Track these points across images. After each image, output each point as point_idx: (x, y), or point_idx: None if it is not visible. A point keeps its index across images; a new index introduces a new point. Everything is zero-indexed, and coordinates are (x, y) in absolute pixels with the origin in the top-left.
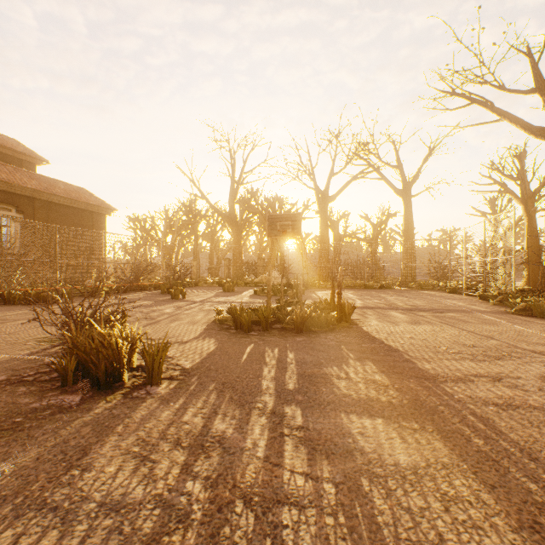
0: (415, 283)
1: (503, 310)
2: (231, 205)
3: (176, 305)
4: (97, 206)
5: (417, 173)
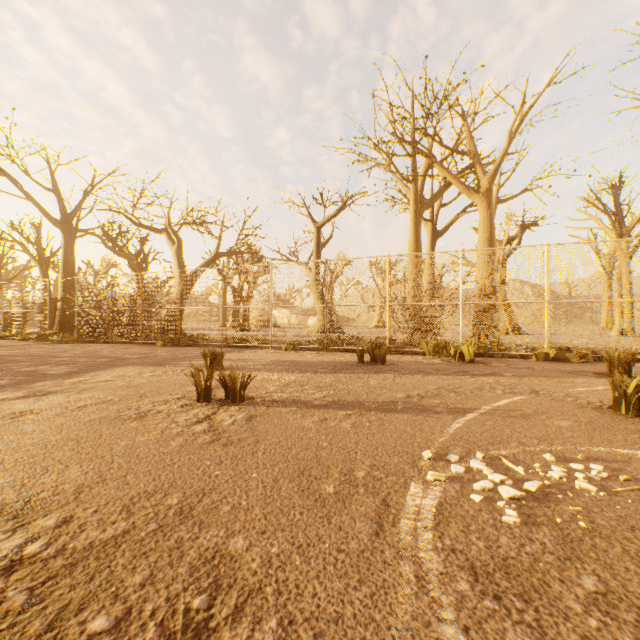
0: None
1: (46, 343)
2: None
3: None
4: None
5: None
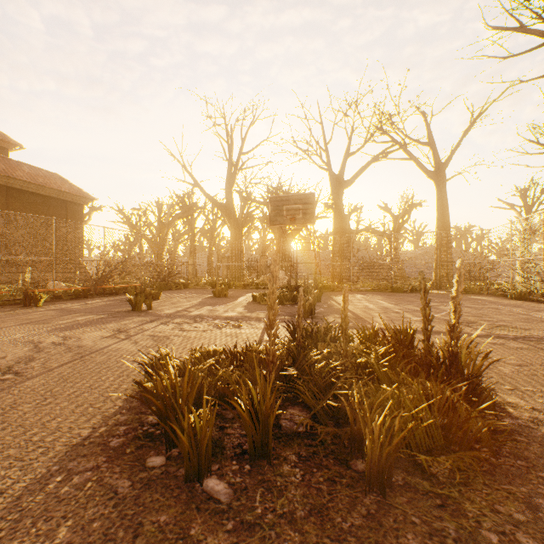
0: None
1: None
2: (228, 193)
3: (122, 324)
4: (71, 194)
5: (454, 150)
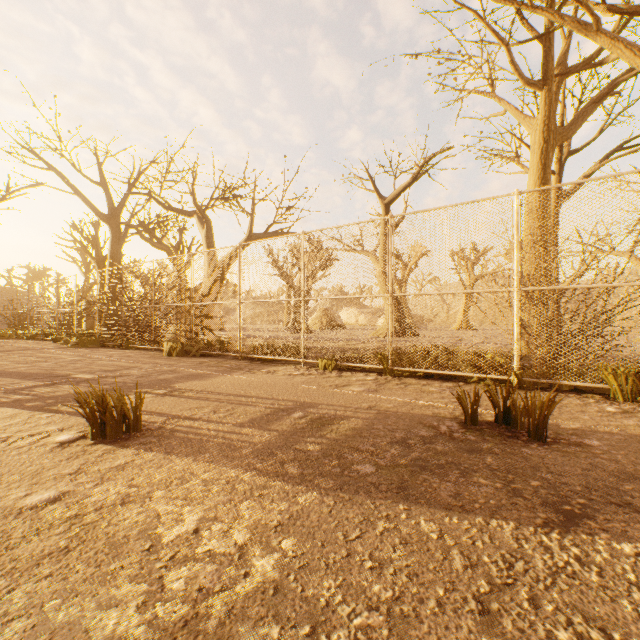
0: None
1: (66, 346)
2: None
3: None
4: None
5: None
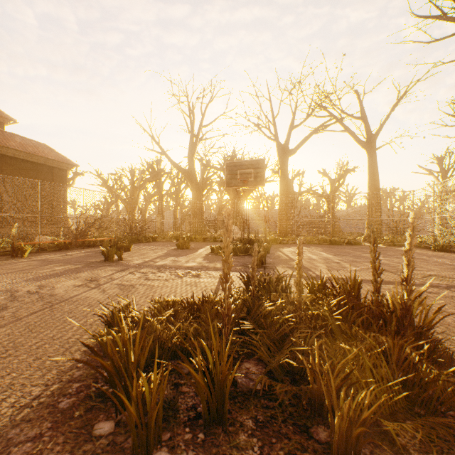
0: (384, 239)
1: None
2: (190, 160)
3: (94, 274)
4: (57, 161)
5: (383, 123)
